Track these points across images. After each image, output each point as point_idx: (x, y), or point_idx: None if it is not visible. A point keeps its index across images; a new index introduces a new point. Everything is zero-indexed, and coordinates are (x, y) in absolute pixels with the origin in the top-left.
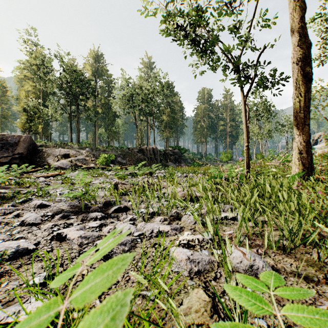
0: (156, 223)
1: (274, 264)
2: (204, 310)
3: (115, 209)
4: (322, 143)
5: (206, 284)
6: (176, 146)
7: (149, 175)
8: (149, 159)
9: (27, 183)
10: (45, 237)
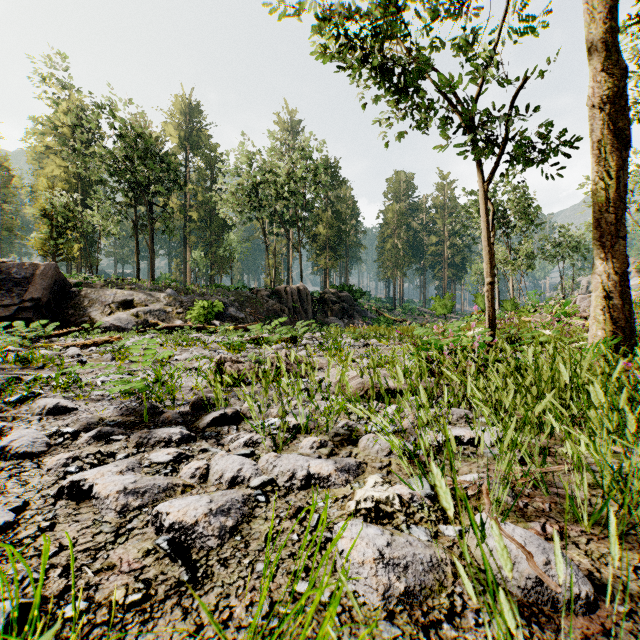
0: (302, 451)
1: (593, 567)
2: None
3: (214, 418)
4: (630, 279)
5: (429, 633)
6: (343, 286)
7: (291, 343)
8: (291, 311)
9: (40, 359)
10: (47, 488)
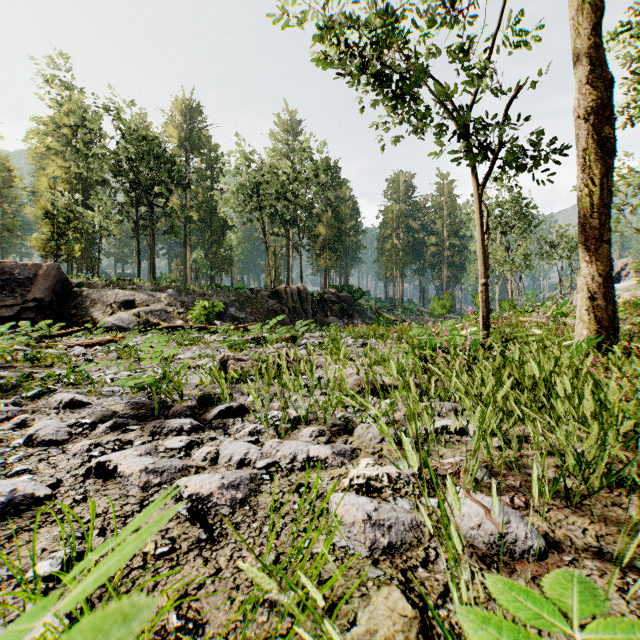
0: (302, 440)
1: (549, 529)
2: (403, 638)
3: (220, 411)
4: (629, 279)
5: (406, 575)
6: (343, 286)
7: (291, 342)
8: (291, 311)
9: (48, 357)
10: (75, 469)
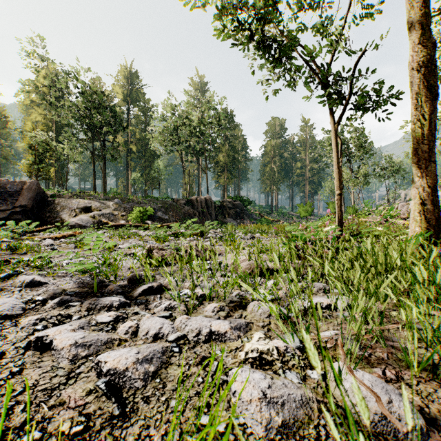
0: (206, 314)
1: (423, 403)
2: None
3: (144, 290)
4: None
5: None
6: (236, 197)
7: (200, 236)
8: (200, 214)
9: (24, 247)
10: (20, 341)
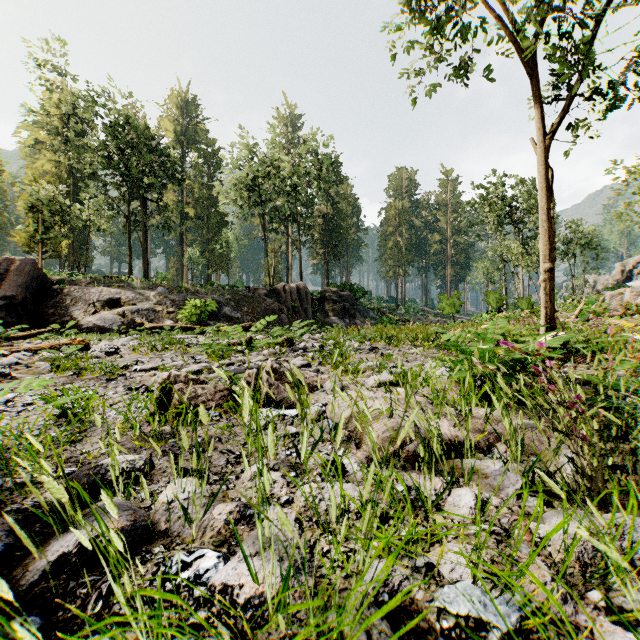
0: None
1: None
2: None
3: (61, 556)
4: None
5: None
6: (344, 284)
7: (287, 346)
8: (290, 310)
9: None
10: None
